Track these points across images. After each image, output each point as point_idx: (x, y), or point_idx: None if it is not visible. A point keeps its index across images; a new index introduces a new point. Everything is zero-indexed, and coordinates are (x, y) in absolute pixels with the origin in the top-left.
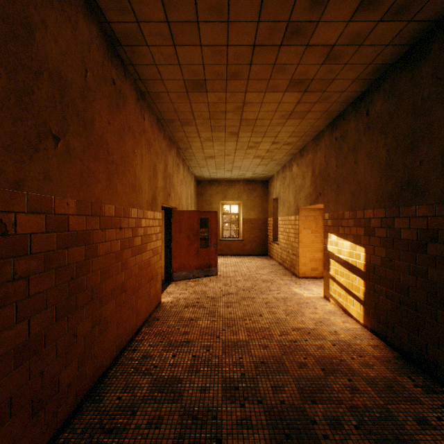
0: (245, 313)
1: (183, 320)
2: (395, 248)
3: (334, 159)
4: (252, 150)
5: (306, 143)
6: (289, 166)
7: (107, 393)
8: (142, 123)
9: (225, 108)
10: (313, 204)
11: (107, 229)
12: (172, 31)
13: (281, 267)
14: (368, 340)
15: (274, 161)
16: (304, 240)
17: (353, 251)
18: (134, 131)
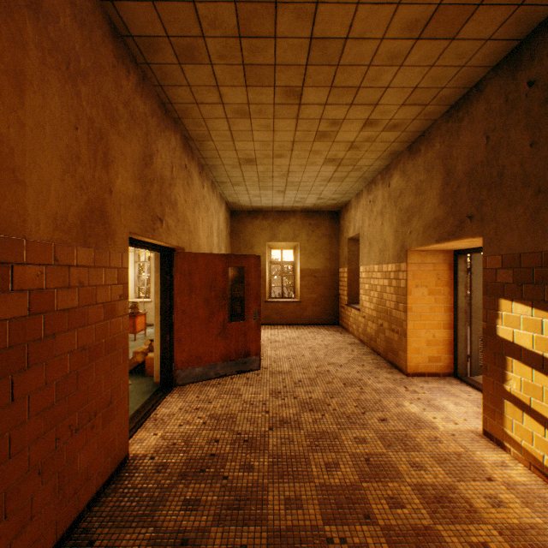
0: (326, 507)
1: (159, 544)
2: None
3: (522, 132)
4: (323, 143)
5: (427, 126)
6: (383, 180)
7: None
8: None
9: None
10: (447, 239)
11: None
12: None
13: (366, 348)
14: None
15: (357, 171)
16: (416, 307)
17: None
18: None
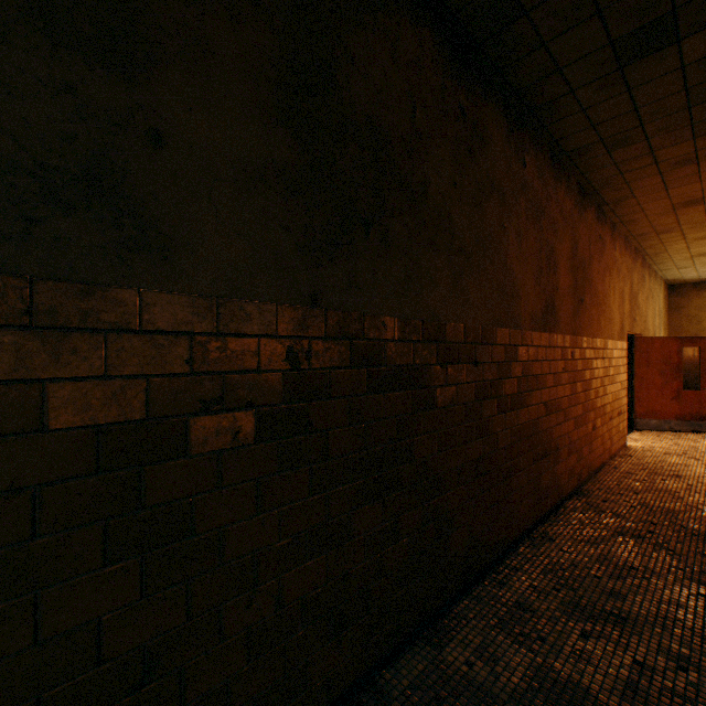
0: None
1: (665, 462)
2: None
3: None
4: None
5: None
6: None
7: (603, 480)
8: (613, 254)
9: None
10: None
11: (596, 359)
12: (665, 185)
13: None
14: None
15: None
16: None
17: None
18: (609, 267)
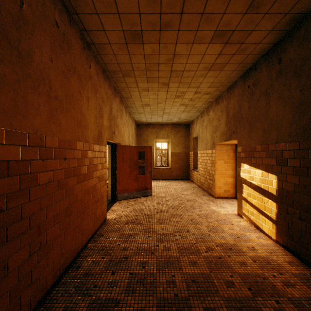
0: (175, 229)
1: (123, 235)
2: (310, 176)
3: (246, 103)
4: (178, 99)
5: (221, 93)
6: (207, 112)
7: None
8: (88, 69)
9: (158, 60)
10: (227, 140)
11: (49, 160)
12: None
13: (200, 189)
14: (283, 256)
15: (195, 108)
16: (219, 168)
17: (265, 178)
18: (80, 75)
